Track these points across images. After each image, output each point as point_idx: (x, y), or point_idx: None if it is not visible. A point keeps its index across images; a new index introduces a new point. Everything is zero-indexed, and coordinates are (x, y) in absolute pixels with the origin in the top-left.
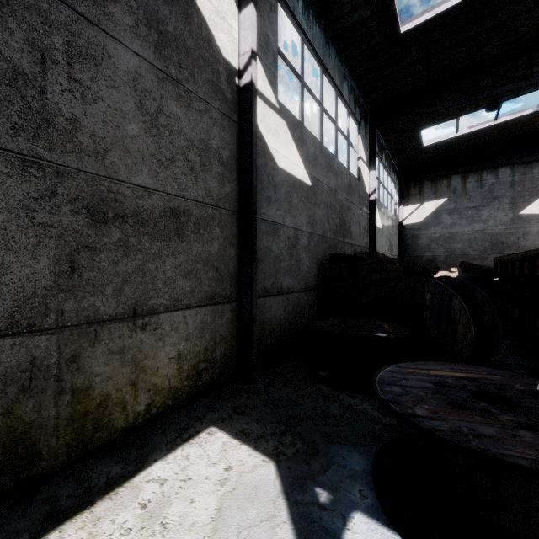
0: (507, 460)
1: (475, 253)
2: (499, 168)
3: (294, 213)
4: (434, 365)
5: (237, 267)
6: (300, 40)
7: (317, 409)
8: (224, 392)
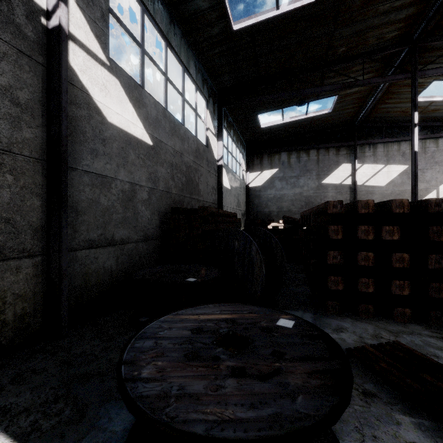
0: (185, 429)
1: (296, 209)
2: (310, 149)
3: (130, 168)
4: (210, 309)
5: (45, 218)
6: (140, 9)
7: (115, 361)
8: (16, 356)
